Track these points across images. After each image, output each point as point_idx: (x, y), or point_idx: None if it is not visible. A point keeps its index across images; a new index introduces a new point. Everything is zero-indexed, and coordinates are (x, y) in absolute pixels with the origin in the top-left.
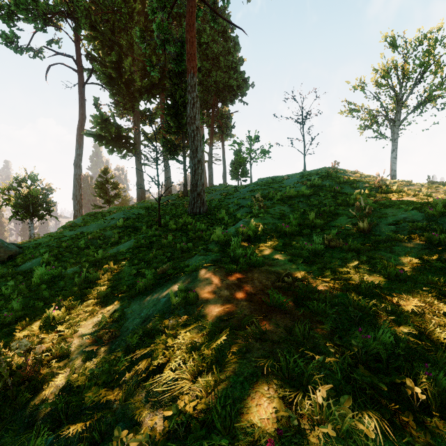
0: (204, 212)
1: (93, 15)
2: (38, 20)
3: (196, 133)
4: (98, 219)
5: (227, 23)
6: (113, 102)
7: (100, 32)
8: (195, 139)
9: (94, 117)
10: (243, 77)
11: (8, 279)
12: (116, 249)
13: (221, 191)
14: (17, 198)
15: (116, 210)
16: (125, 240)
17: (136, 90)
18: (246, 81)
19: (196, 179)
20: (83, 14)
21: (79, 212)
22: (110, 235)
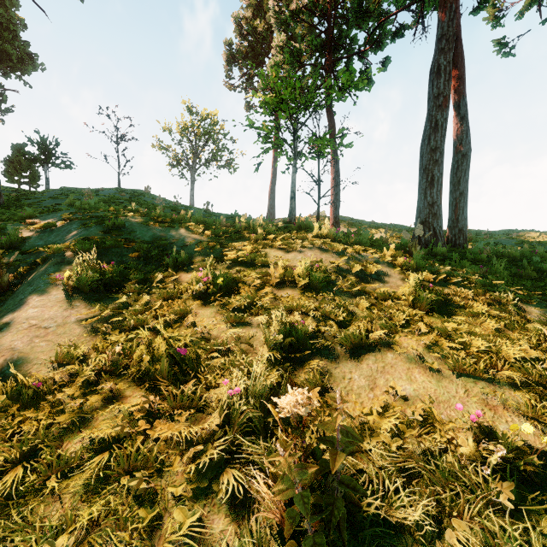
0: (1, 204)
1: None
2: None
3: None
4: None
5: None
6: None
7: None
8: None
9: None
10: (27, 50)
11: None
12: None
13: (2, 191)
14: None
15: None
16: None
17: None
18: (32, 58)
19: None
20: None
21: None
22: None
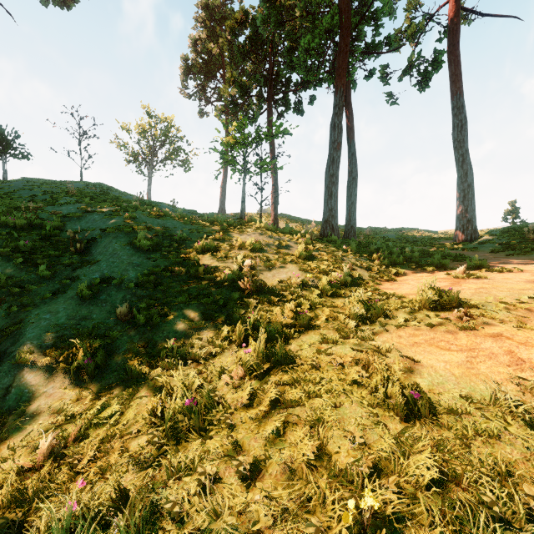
0: None
1: None
2: None
3: None
4: None
5: None
6: None
7: None
8: None
9: None
10: None
11: None
12: None
13: None
14: None
15: None
16: None
17: None
18: None
19: None
20: None
21: None
22: None
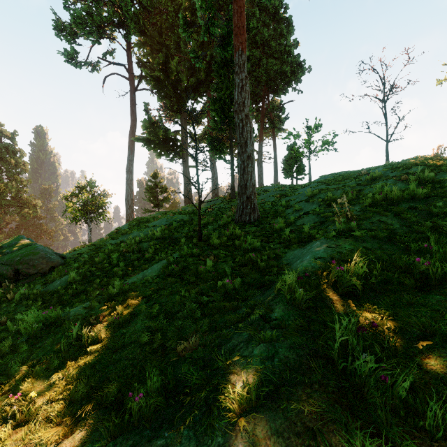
0: (255, 219)
1: (141, 20)
2: (92, 32)
3: (245, 122)
4: (140, 227)
5: (279, 3)
6: (161, 106)
7: (149, 36)
8: (244, 129)
9: (144, 122)
10: (298, 61)
11: (29, 304)
12: (141, 275)
13: (274, 192)
14: (78, 204)
15: (160, 216)
16: (159, 257)
17: (183, 90)
18: (301, 65)
19: (246, 179)
20: (132, 20)
21: (131, 216)
22: (146, 248)
